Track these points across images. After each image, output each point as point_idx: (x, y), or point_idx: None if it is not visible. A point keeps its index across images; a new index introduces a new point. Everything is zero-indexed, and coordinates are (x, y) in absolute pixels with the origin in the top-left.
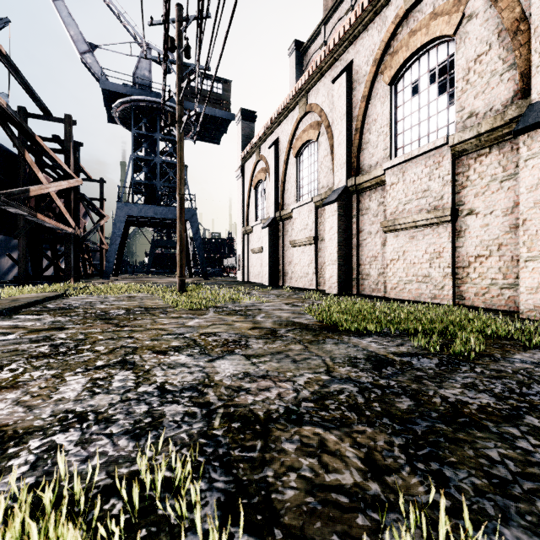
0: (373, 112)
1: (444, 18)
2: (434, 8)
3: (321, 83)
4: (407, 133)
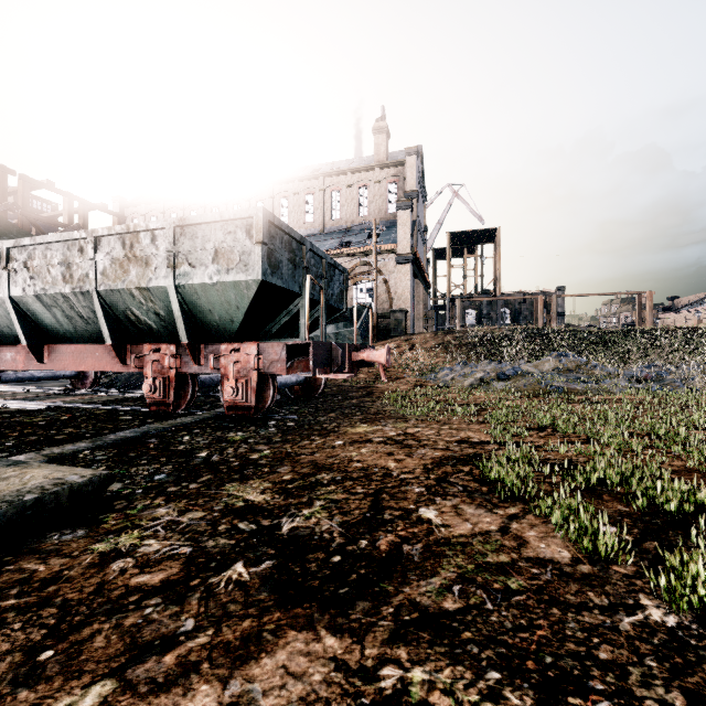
0: None
1: None
2: None
3: None
4: None
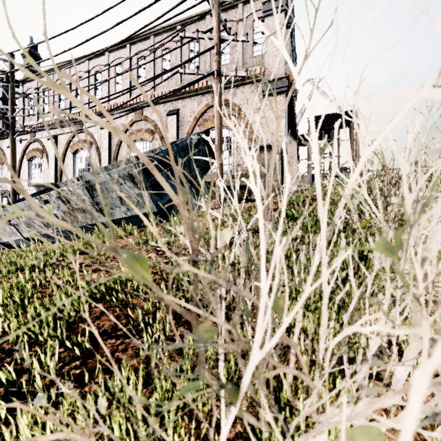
0: (24, 167)
1: (39, 153)
2: (38, 148)
3: (4, 141)
4: (34, 179)
